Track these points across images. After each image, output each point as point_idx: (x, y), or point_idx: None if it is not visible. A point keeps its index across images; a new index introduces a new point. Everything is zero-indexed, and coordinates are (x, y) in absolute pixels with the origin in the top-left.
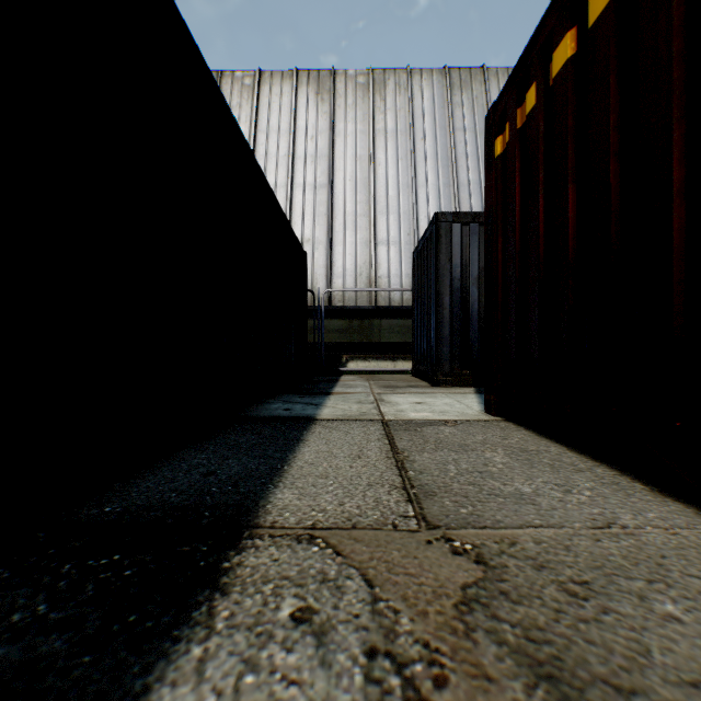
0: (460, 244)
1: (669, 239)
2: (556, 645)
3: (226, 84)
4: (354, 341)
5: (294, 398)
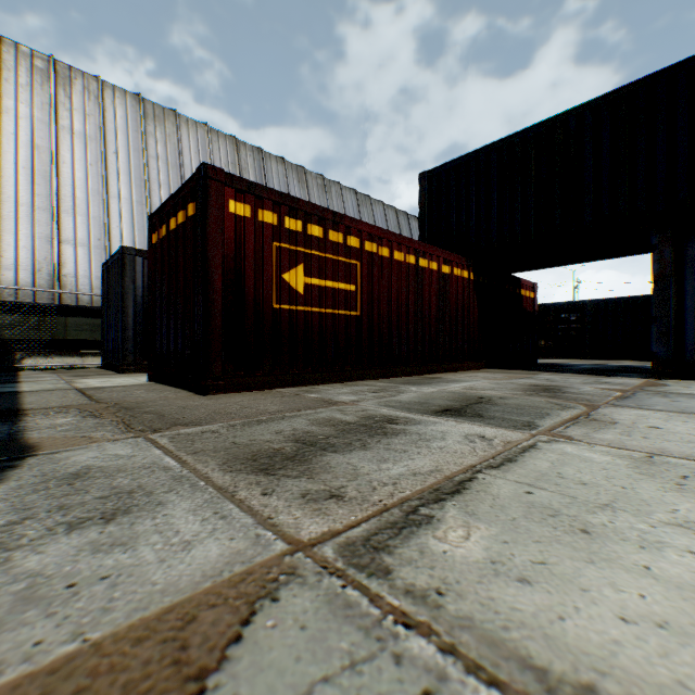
0: (143, 272)
1: (191, 313)
2: (129, 407)
3: None
4: (33, 337)
5: None
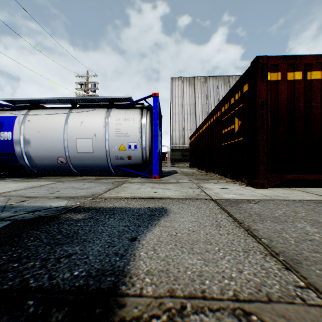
0: None
1: None
2: None
3: (196, 81)
4: None
5: None
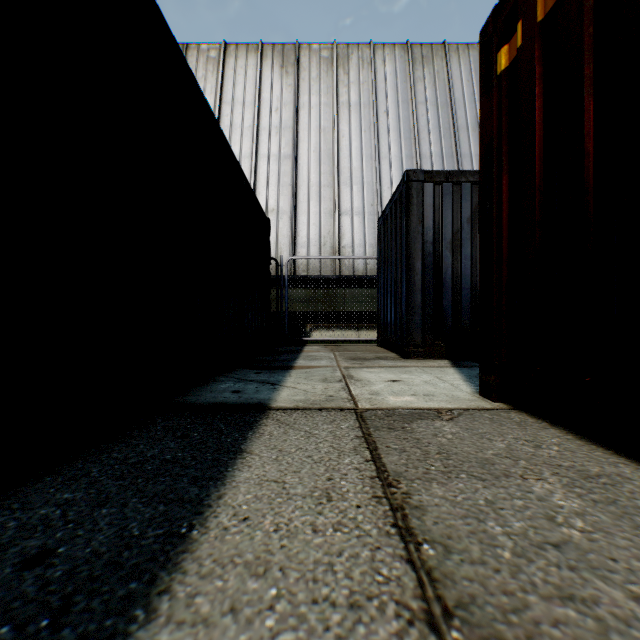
0: (432, 205)
1: None
2: None
3: (191, 57)
4: (318, 310)
5: (249, 374)
